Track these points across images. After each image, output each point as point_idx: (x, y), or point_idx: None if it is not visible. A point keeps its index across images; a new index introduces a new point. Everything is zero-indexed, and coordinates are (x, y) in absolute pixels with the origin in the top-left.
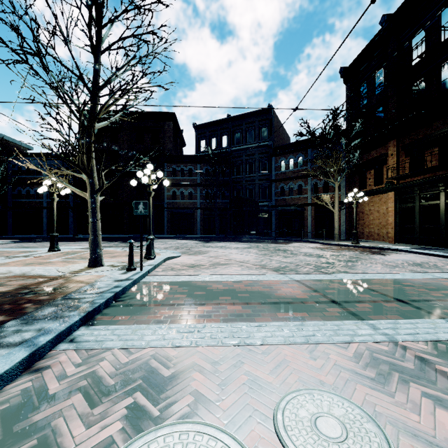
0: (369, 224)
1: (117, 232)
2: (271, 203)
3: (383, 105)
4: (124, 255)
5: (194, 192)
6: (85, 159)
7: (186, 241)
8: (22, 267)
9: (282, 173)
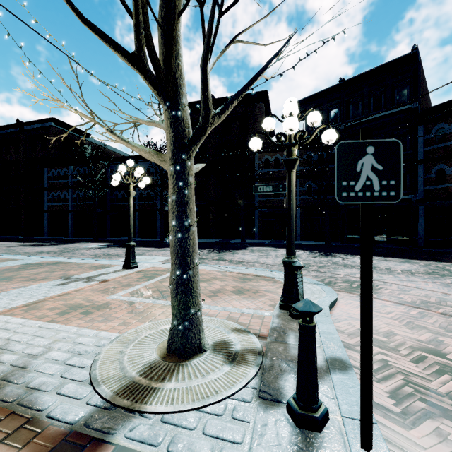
0: None
1: (202, 236)
2: (416, 196)
3: None
4: (231, 290)
5: None
6: (161, 58)
7: None
8: (47, 322)
9: (440, 149)
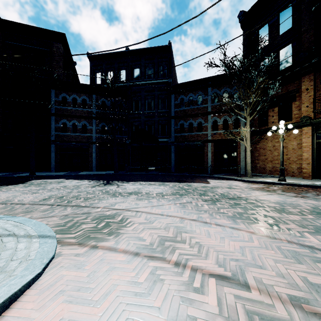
0: (273, 159)
1: None
2: (170, 139)
3: (293, 42)
4: None
5: (89, 125)
6: None
7: (78, 183)
8: None
9: (182, 111)
